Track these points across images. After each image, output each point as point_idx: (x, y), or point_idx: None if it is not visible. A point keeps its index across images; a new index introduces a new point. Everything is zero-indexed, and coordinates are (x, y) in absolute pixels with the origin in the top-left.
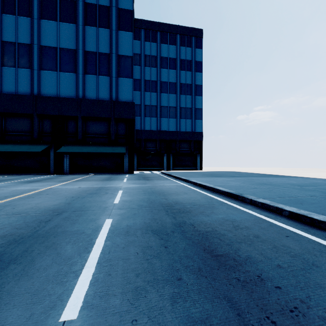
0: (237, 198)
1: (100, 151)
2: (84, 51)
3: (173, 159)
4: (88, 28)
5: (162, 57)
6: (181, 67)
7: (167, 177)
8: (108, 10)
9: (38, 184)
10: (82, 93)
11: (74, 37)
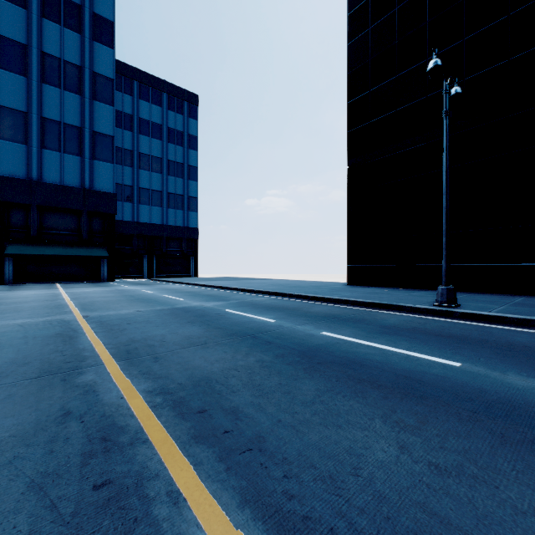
0: (224, 288)
1: (73, 254)
2: (40, 116)
3: (157, 262)
4: (48, 87)
5: (141, 119)
6: (169, 138)
7: (165, 282)
8: (79, 71)
9: (34, 291)
10: (37, 173)
11: (23, 94)
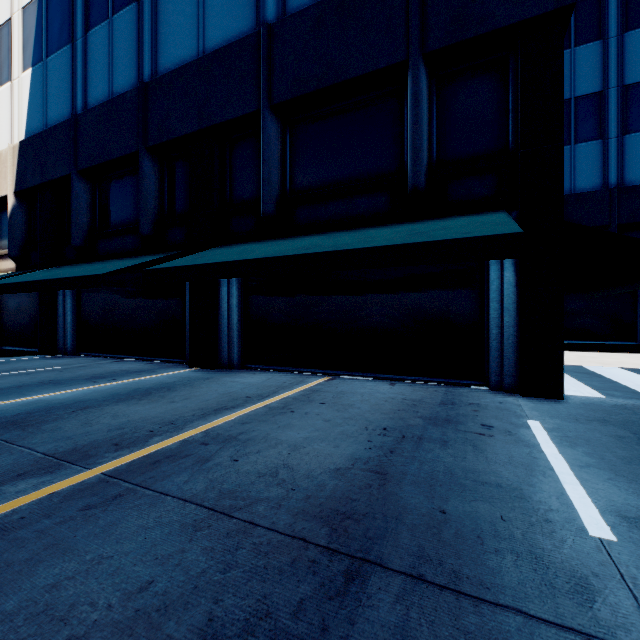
0: None
1: (330, 246)
2: None
3: None
4: None
5: None
6: None
7: None
8: None
9: None
10: (275, 1)
11: None
